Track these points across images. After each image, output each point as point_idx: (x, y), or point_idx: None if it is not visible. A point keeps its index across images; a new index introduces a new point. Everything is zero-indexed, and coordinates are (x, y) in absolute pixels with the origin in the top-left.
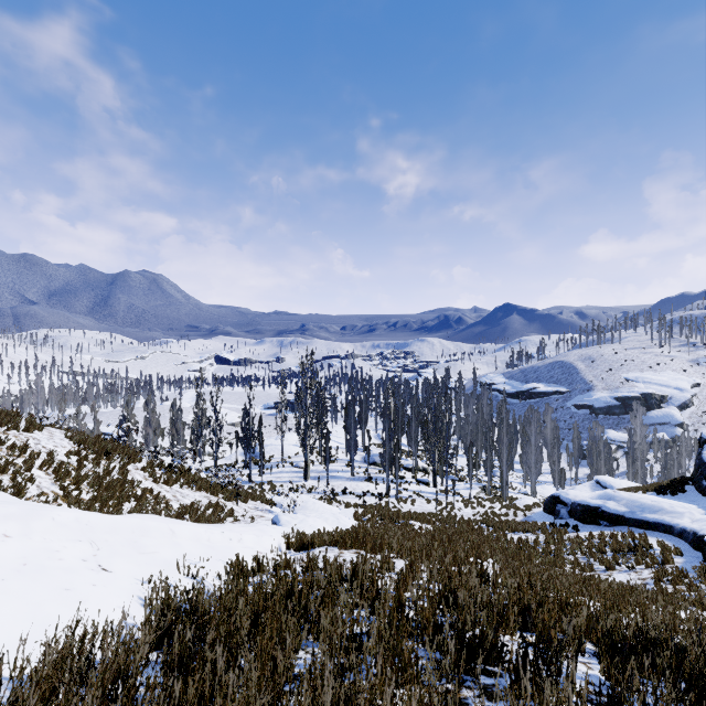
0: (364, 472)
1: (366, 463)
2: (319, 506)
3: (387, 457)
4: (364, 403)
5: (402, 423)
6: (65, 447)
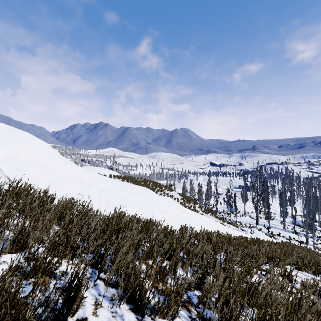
0: (291, 228)
1: (293, 224)
2: (264, 236)
3: (307, 223)
4: (292, 192)
5: (320, 206)
6: (179, 197)
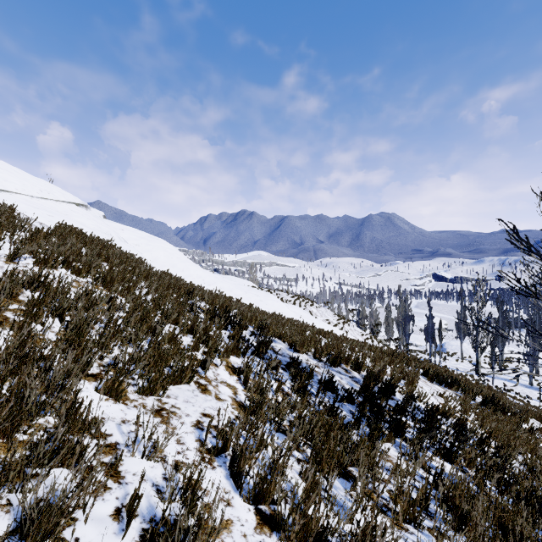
0: None
1: None
2: None
3: None
4: None
5: None
6: (330, 316)
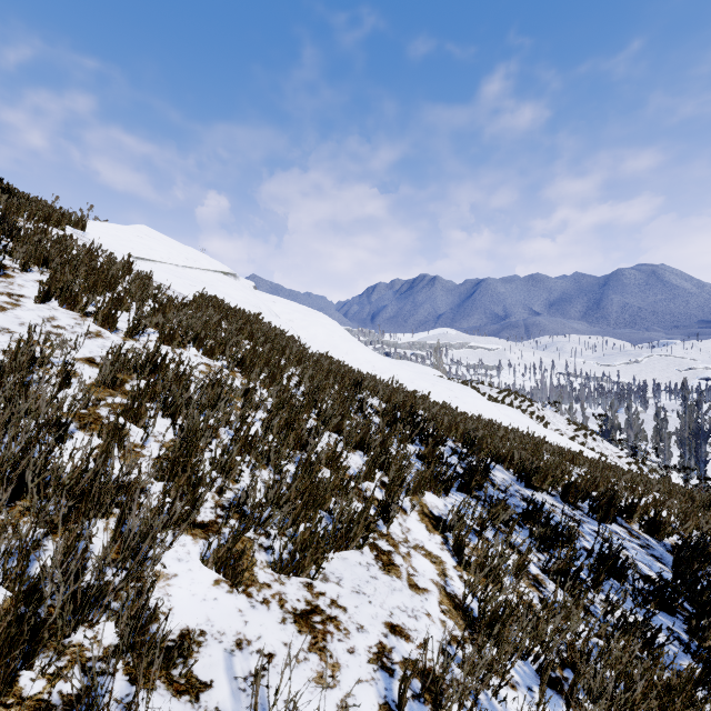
0: None
1: None
2: None
3: None
4: None
5: None
6: (562, 423)
